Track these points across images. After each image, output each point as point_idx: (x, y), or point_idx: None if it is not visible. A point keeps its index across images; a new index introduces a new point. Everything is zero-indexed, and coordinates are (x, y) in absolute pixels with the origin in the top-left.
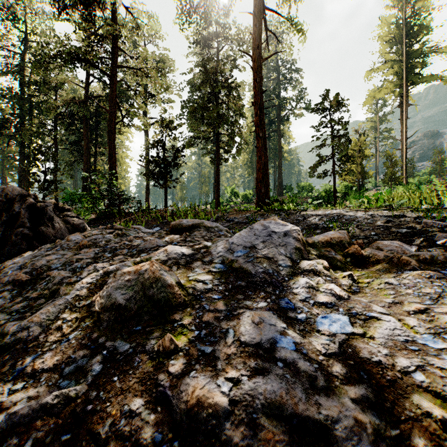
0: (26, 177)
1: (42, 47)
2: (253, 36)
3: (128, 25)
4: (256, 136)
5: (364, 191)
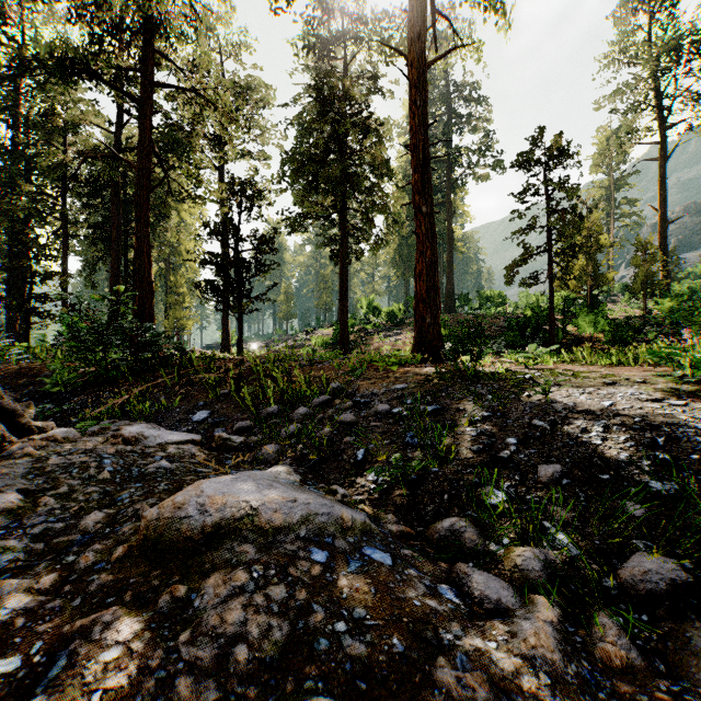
0: (21, 284)
1: (3, 44)
2: (409, 19)
3: (179, 13)
4: (415, 212)
5: (605, 310)
